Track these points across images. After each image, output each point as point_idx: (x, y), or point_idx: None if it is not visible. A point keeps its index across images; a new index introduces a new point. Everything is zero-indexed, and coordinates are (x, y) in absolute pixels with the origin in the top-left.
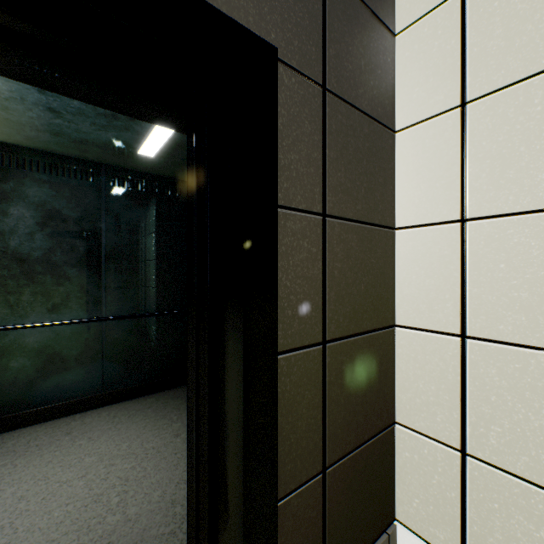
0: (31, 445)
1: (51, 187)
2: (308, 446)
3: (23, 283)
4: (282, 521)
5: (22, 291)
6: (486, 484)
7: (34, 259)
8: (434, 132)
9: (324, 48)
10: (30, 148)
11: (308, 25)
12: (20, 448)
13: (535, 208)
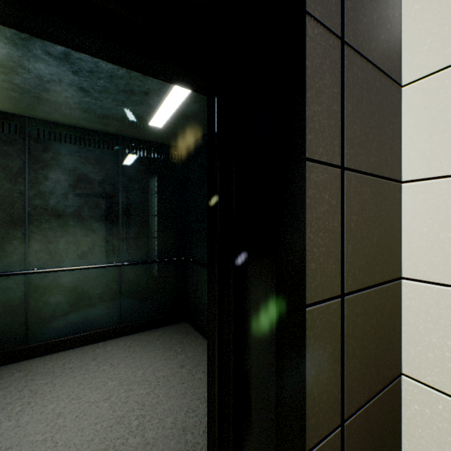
0: (66, 368)
1: (80, 155)
2: (329, 400)
3: (59, 234)
4: None
5: (59, 241)
6: None
7: (68, 215)
8: None
9: None
10: (64, 124)
11: None
12: (58, 369)
13: None
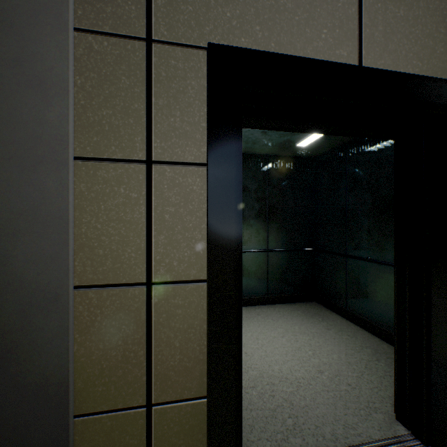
0: (243, 316)
1: (243, 173)
2: None
3: None
4: None
5: None
6: None
7: None
8: None
9: None
10: None
11: None
12: None
13: None
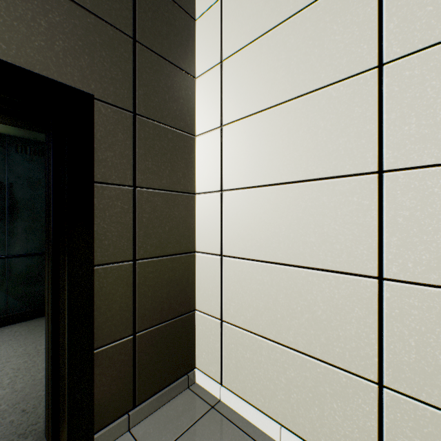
0: None
1: None
2: (122, 319)
3: None
4: (101, 360)
5: None
6: (230, 335)
7: None
8: (211, 139)
9: (135, 90)
10: None
11: (121, 78)
12: None
13: (245, 186)
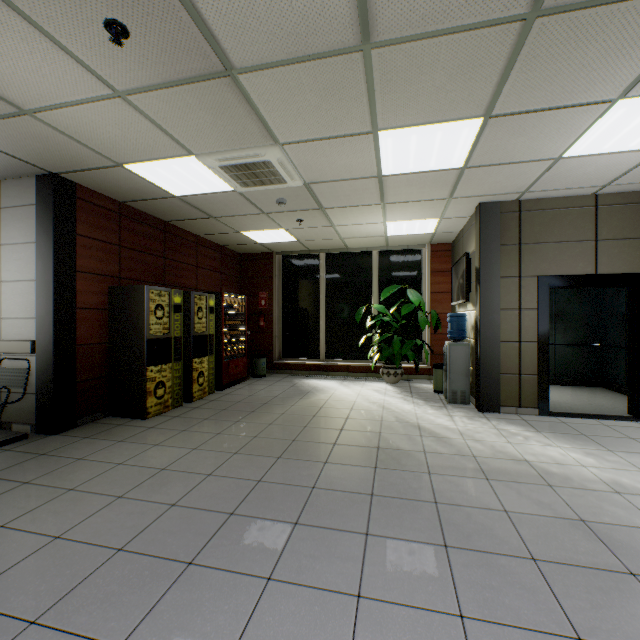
0: None
1: None
2: None
3: None
4: None
5: None
6: None
7: None
8: None
9: None
10: None
11: None
12: None
13: None
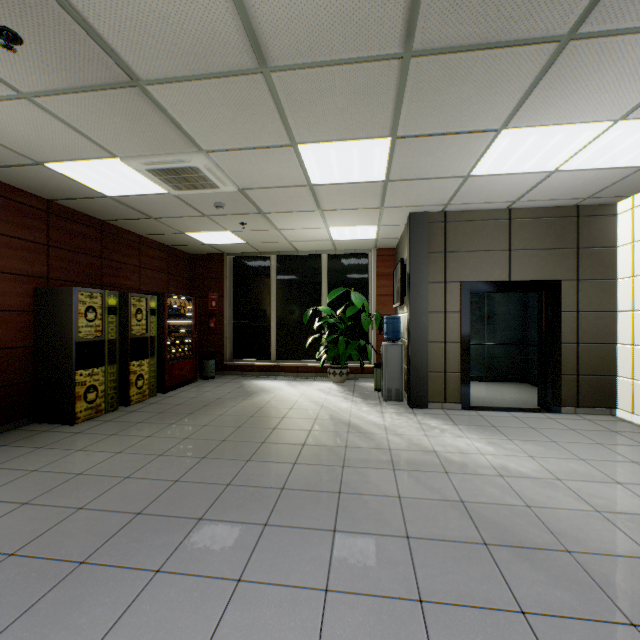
0: None
1: None
2: (571, 367)
3: None
4: (562, 380)
5: None
6: (637, 387)
7: None
8: (626, 283)
9: (577, 270)
10: None
11: (571, 268)
12: None
13: None
